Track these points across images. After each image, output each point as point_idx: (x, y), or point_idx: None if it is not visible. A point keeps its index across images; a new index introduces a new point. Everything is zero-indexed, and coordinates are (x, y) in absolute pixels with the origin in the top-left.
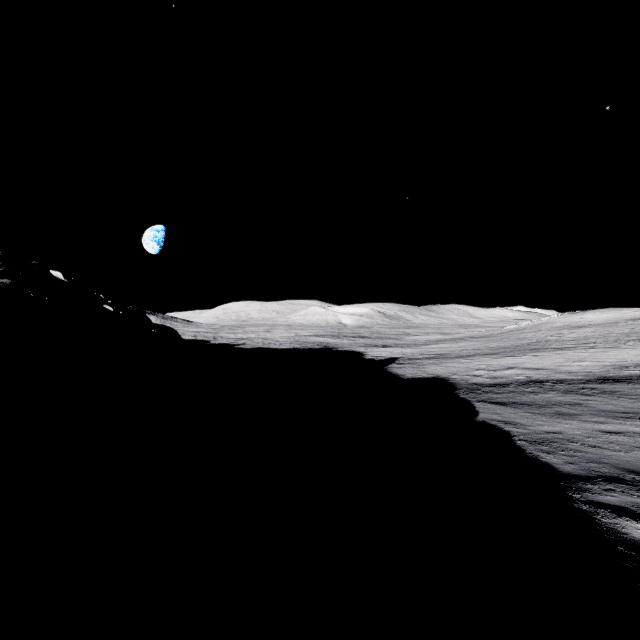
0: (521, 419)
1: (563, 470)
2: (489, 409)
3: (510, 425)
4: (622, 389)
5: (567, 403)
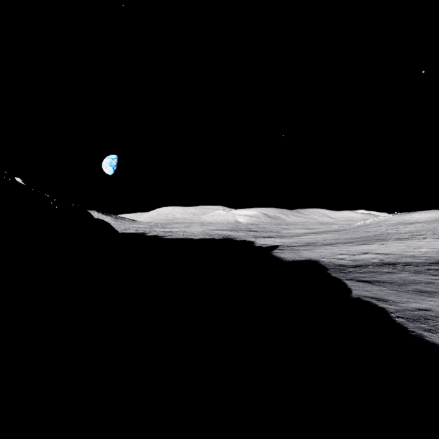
0: (389, 296)
1: None
2: (359, 286)
3: (382, 302)
4: None
5: (421, 282)
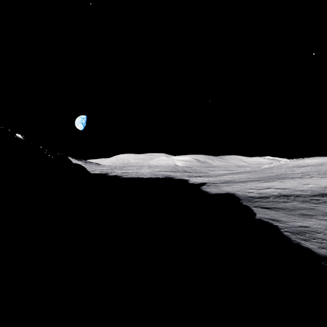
0: (282, 218)
1: (319, 253)
2: (261, 211)
3: (276, 221)
4: None
5: (305, 208)
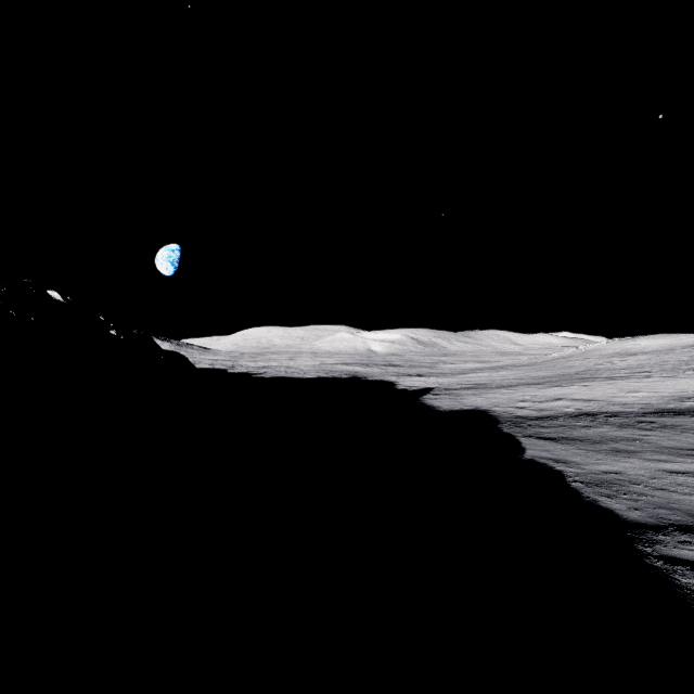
0: (574, 457)
1: (628, 517)
2: (537, 445)
3: (562, 464)
4: (685, 423)
5: (624, 439)
